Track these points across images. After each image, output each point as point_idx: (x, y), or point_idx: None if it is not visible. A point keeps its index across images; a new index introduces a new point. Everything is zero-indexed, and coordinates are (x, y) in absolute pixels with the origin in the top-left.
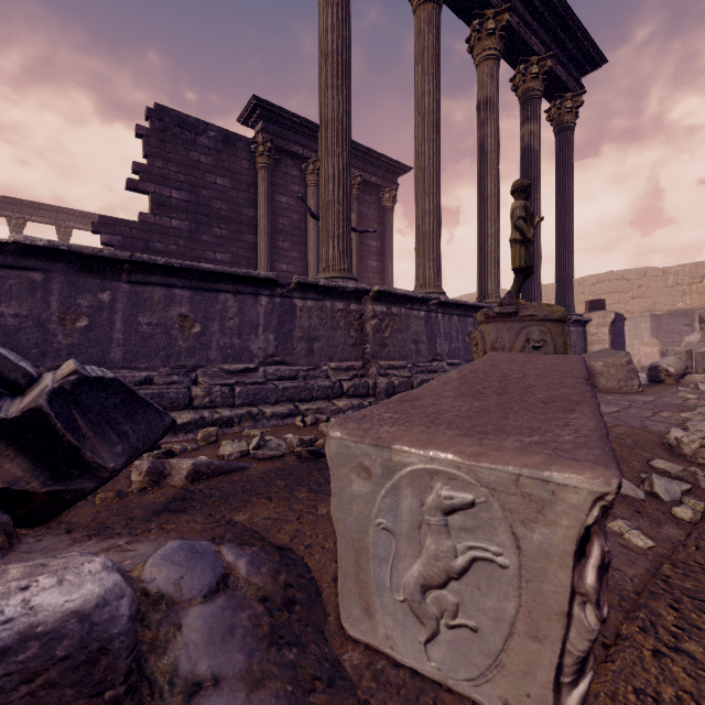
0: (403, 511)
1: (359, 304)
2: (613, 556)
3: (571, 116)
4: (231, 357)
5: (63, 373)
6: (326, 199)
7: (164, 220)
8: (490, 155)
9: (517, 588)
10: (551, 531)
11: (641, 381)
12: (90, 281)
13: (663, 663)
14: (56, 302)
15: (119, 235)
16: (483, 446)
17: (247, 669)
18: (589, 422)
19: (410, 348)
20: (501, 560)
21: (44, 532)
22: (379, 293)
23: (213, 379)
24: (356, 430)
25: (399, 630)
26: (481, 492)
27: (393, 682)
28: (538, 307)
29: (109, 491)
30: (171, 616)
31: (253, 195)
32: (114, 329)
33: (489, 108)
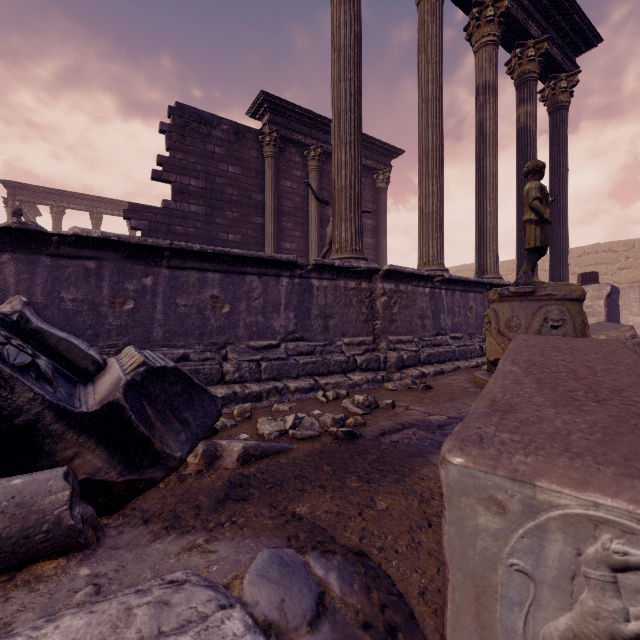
0: (549, 557)
1: (370, 282)
2: None
3: (565, 95)
4: (256, 334)
5: (130, 363)
6: (339, 185)
7: (184, 206)
8: (489, 137)
9: None
10: None
11: None
12: (136, 267)
13: None
14: (107, 287)
15: (146, 220)
16: None
17: None
18: None
19: (416, 323)
20: None
21: (122, 522)
22: (388, 272)
23: (241, 355)
24: (483, 457)
25: None
26: None
27: None
28: (556, 287)
29: (171, 475)
30: None
31: (261, 181)
32: (155, 311)
33: (488, 92)
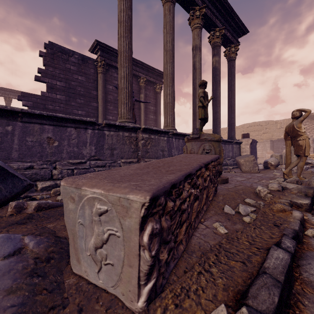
0: (86, 216)
1: (136, 134)
2: (208, 237)
3: (234, 54)
4: (73, 157)
5: None
6: (120, 87)
7: (53, 95)
8: (197, 70)
9: (123, 245)
10: (130, 220)
11: (261, 168)
12: (1, 121)
13: (199, 276)
14: None
15: (31, 101)
16: (113, 186)
17: (11, 286)
18: (172, 177)
19: (159, 153)
20: (118, 234)
21: None
22: (145, 129)
23: (63, 166)
24: (70, 181)
25: (89, 268)
26: (109, 205)
27: (84, 290)
28: (208, 135)
29: None
30: None
31: (96, 85)
32: (13, 143)
33: (197, 49)
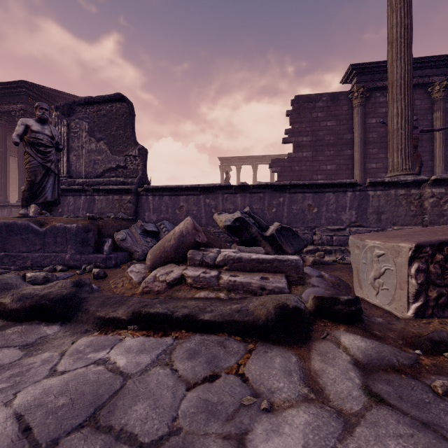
0: (368, 257)
1: (418, 189)
2: None
3: None
4: (331, 223)
5: (276, 225)
6: (392, 129)
7: (299, 154)
8: None
9: (396, 276)
10: (401, 259)
11: None
12: (276, 194)
13: None
14: (266, 203)
15: (279, 166)
16: (388, 239)
17: (325, 288)
18: (444, 237)
19: None
20: (391, 268)
21: None
22: (436, 180)
23: (322, 233)
24: (356, 236)
25: (369, 292)
26: (385, 250)
27: (366, 304)
28: None
29: None
30: (308, 277)
31: (350, 125)
32: (284, 212)
33: None
